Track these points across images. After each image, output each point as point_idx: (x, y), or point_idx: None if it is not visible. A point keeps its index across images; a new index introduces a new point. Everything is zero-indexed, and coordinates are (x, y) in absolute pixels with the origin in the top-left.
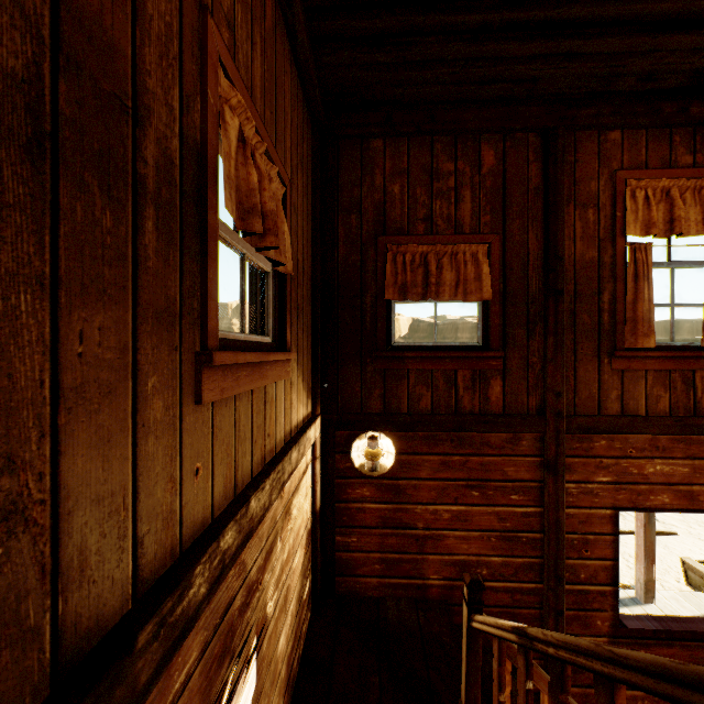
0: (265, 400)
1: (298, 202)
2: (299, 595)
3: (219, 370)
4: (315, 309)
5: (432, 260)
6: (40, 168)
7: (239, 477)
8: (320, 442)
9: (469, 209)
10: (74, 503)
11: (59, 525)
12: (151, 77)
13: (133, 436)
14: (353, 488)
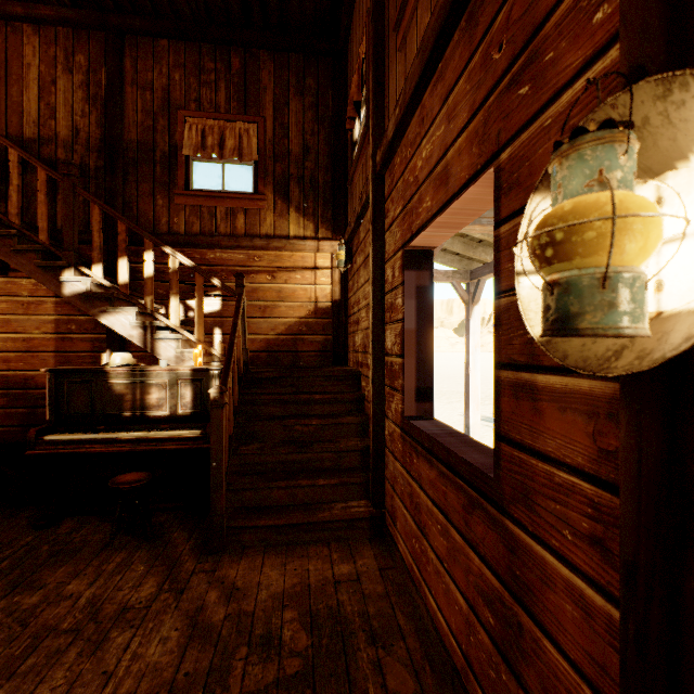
0: (232, 214)
1: (292, 120)
2: (295, 330)
3: (185, 197)
4: (332, 173)
5: (354, 84)
6: (135, 167)
7: (204, 232)
8: None
9: (365, 11)
10: (141, 211)
11: (138, 213)
12: (159, 140)
13: (154, 205)
14: (350, 289)
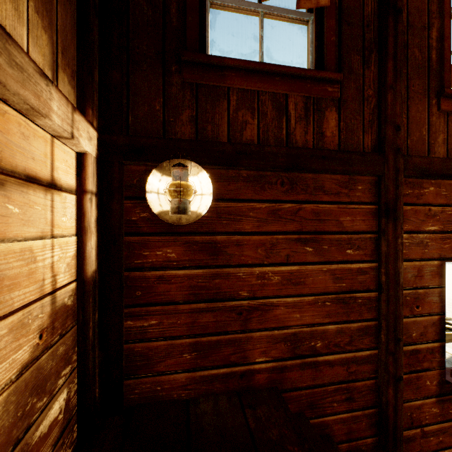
0: None
1: None
2: (1, 441)
3: None
4: None
5: None
6: None
7: None
8: (98, 178)
9: None
10: None
11: None
12: None
13: None
14: (152, 249)
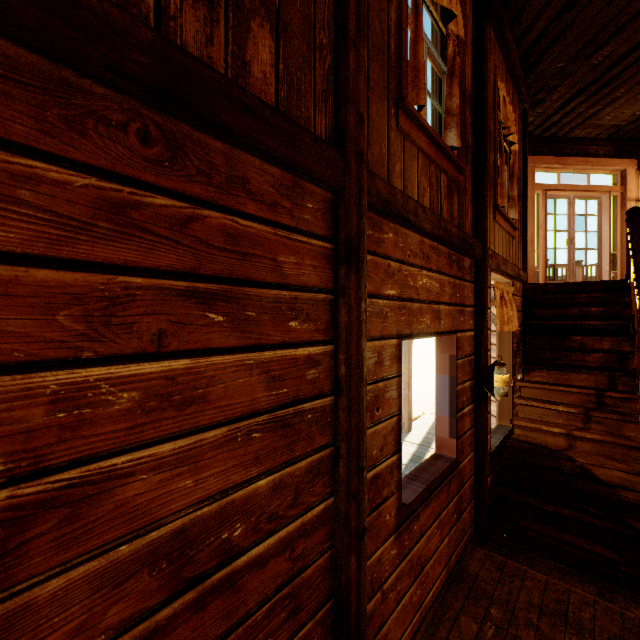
0: None
1: None
2: None
3: None
4: None
5: None
6: None
7: None
8: None
9: None
10: None
11: None
12: None
13: None
14: None
